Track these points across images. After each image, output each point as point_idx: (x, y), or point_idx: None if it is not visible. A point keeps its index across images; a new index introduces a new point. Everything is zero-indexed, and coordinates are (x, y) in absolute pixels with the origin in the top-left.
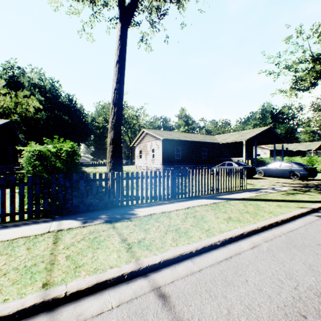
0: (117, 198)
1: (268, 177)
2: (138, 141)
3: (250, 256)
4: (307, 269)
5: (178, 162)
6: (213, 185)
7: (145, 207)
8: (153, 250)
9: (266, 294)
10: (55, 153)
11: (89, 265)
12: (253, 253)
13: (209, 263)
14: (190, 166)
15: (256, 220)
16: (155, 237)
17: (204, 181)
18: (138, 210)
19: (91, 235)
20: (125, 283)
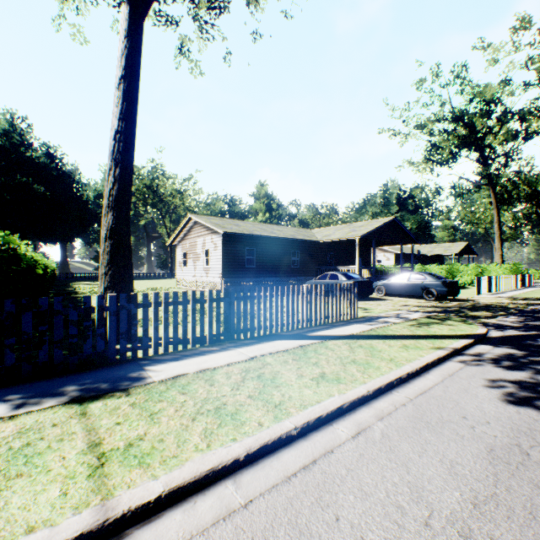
0: (111, 346)
1: (391, 296)
2: (180, 235)
3: (349, 455)
4: (447, 474)
5: (251, 273)
6: (303, 313)
7: (169, 362)
8: (153, 466)
9: None
10: None
11: None
12: (356, 448)
13: (271, 481)
14: (271, 279)
15: (366, 377)
16: (167, 431)
17: (287, 307)
18: (152, 370)
19: (19, 439)
20: None
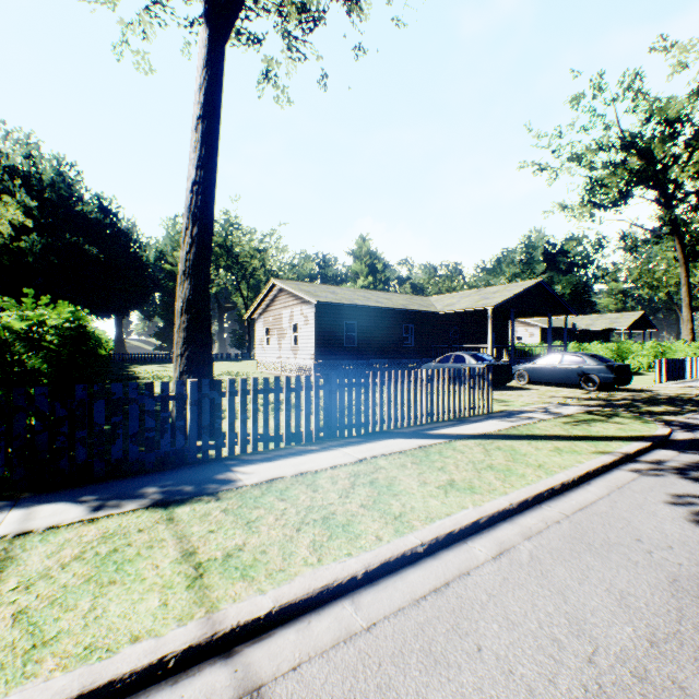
0: (192, 442)
1: (537, 385)
2: (262, 306)
3: (490, 579)
4: (616, 606)
5: (352, 353)
6: (422, 405)
7: (261, 463)
8: (259, 579)
9: (522, 685)
10: (24, 333)
11: (73, 636)
12: (498, 570)
13: (396, 603)
14: (377, 362)
15: (508, 486)
16: (269, 542)
17: (401, 398)
18: (241, 471)
19: (104, 544)
20: (167, 683)
